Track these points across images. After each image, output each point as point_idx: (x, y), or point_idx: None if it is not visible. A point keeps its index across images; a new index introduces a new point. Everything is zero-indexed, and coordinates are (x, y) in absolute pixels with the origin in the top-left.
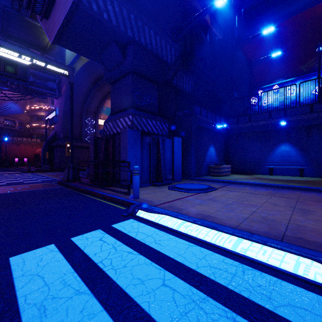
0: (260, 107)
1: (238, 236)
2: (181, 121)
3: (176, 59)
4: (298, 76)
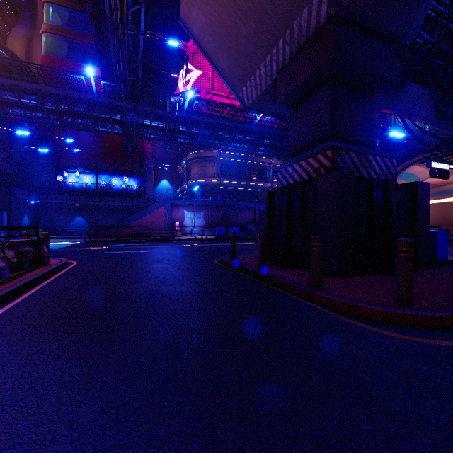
0: (65, 191)
1: (54, 242)
2: (2, 197)
3: (3, 159)
4: (92, 171)
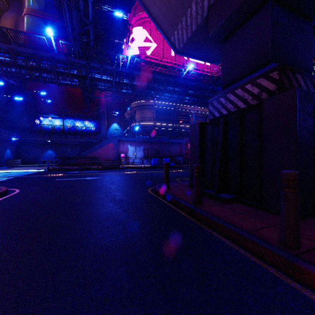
0: (39, 131)
1: (23, 170)
2: None
3: None
4: (61, 116)
